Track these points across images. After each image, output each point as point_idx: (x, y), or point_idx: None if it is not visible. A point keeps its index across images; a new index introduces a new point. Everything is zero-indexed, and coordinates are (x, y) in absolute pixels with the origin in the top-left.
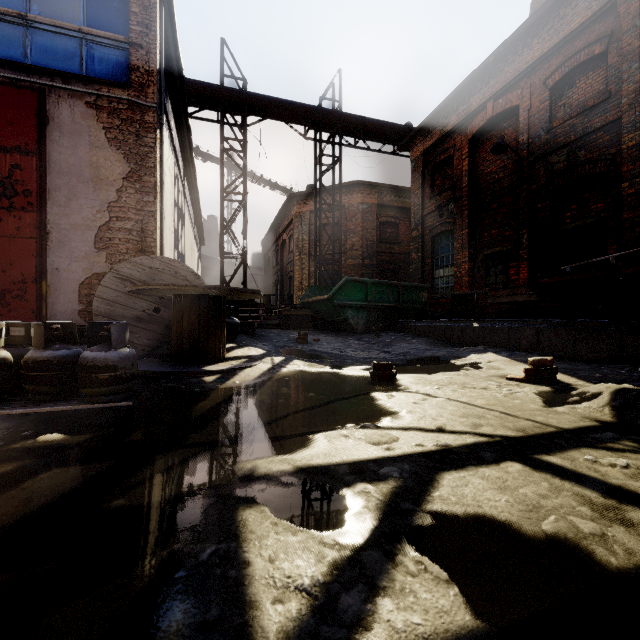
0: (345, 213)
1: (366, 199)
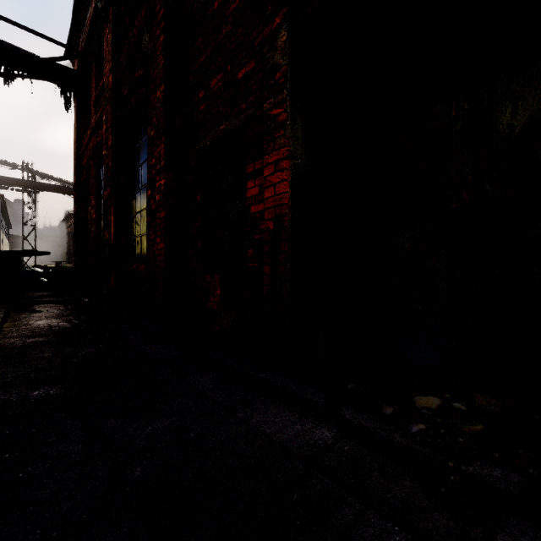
0: None
1: None
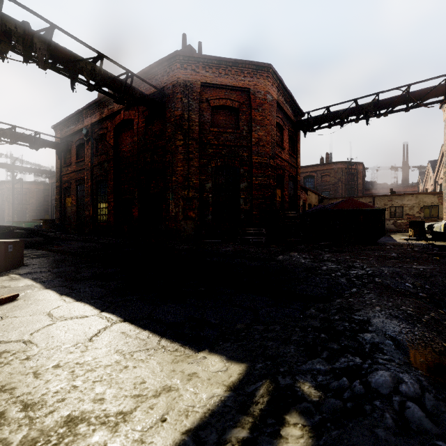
0: (29, 191)
1: (38, 187)
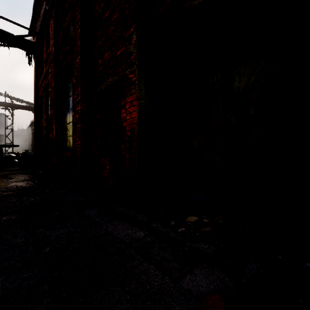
0: None
1: None
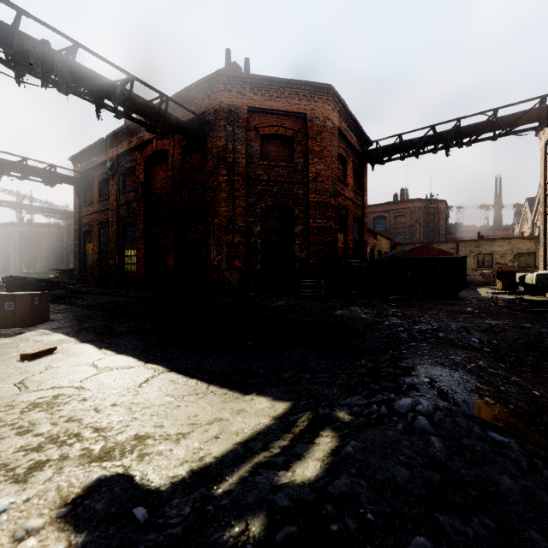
0: (40, 235)
1: (51, 230)
